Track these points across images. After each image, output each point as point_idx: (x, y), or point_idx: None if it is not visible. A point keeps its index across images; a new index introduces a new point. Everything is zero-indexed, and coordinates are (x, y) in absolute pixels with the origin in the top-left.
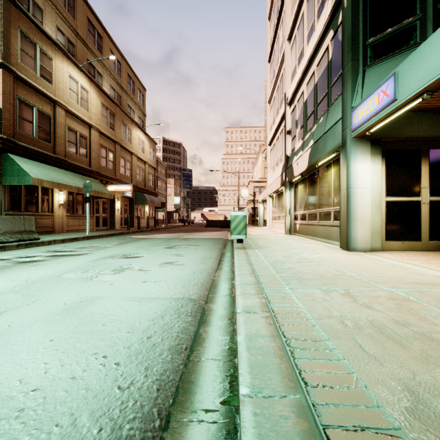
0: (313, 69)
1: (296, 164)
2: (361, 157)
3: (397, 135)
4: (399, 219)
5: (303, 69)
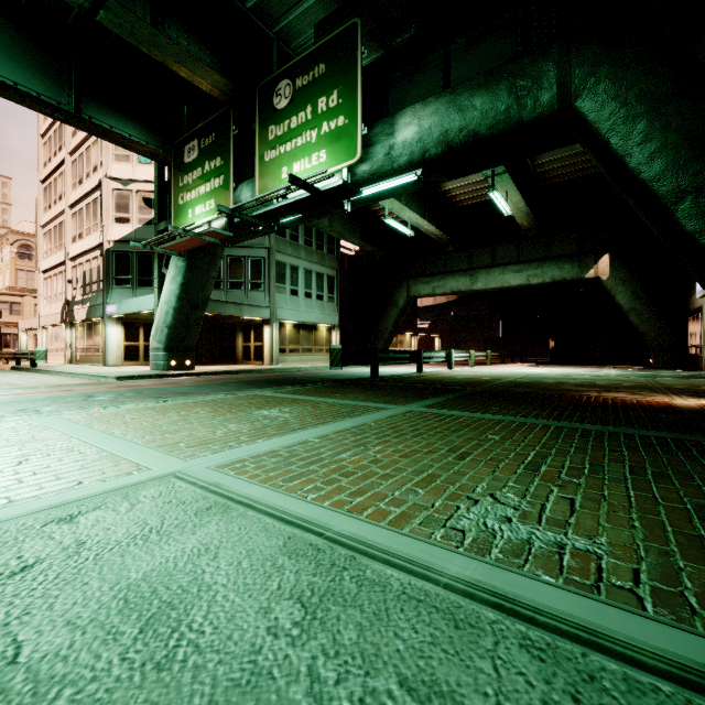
0: (90, 257)
1: (77, 312)
2: (112, 325)
3: (128, 317)
4: (131, 352)
5: (83, 251)
